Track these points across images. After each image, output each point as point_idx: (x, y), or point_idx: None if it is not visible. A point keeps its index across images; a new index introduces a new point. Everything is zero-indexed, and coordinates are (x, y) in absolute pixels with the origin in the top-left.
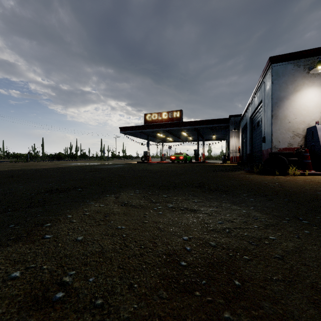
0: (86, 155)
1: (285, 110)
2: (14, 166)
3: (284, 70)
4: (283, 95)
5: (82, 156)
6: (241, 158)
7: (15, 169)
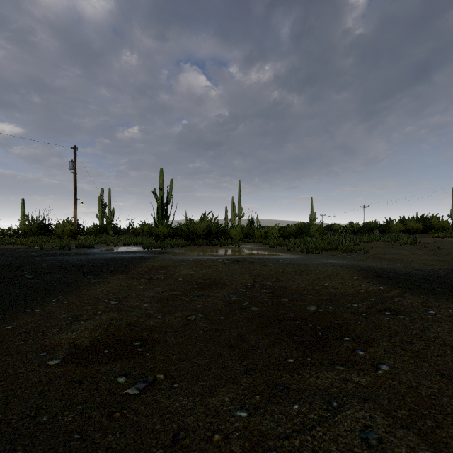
0: None
1: None
2: None
3: None
4: None
5: None
6: None
7: None
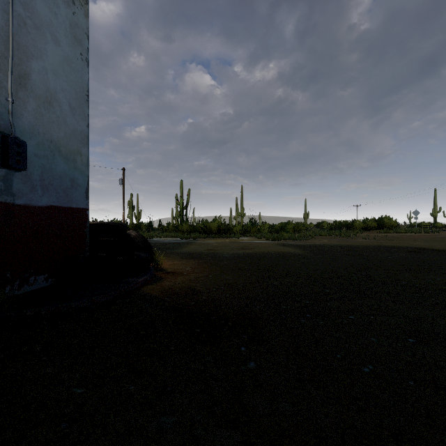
0: None
1: None
2: None
3: None
4: None
5: None
6: None
7: None
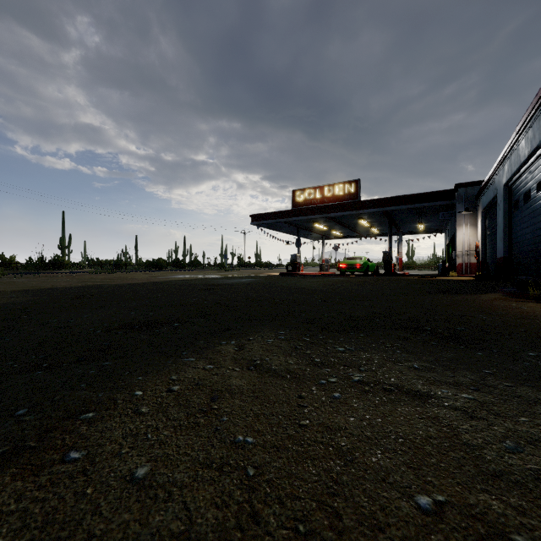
0: (198, 262)
1: None
2: (92, 279)
3: None
4: None
5: (192, 263)
6: (480, 267)
7: (91, 284)
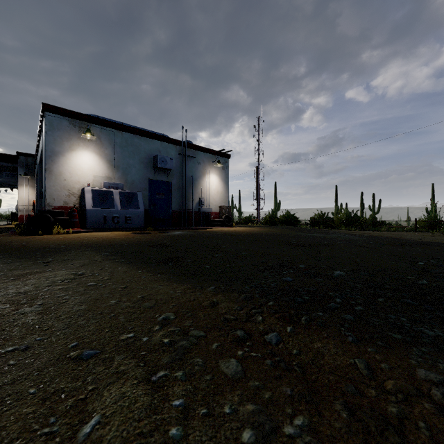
0: None
1: (61, 167)
2: None
3: (59, 124)
4: (58, 149)
5: None
6: None
7: None
